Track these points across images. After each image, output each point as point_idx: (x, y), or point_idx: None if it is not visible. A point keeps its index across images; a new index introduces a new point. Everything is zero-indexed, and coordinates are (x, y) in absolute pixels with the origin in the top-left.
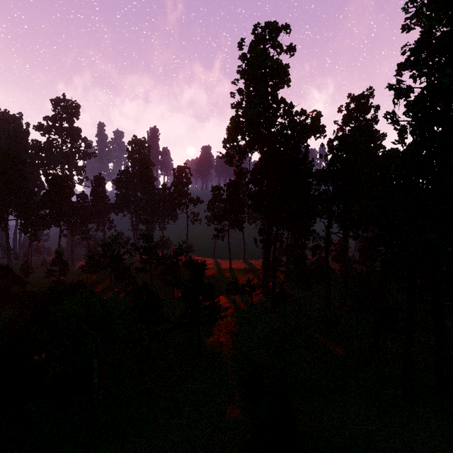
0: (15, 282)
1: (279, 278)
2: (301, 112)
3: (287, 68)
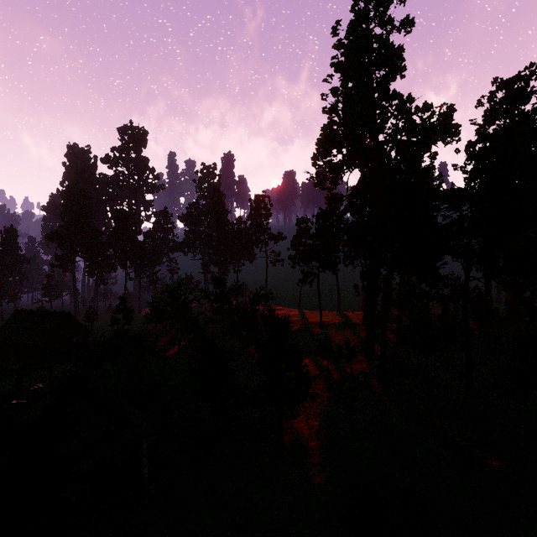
0: (77, 331)
1: (388, 338)
2: (424, 108)
3: (400, 51)
